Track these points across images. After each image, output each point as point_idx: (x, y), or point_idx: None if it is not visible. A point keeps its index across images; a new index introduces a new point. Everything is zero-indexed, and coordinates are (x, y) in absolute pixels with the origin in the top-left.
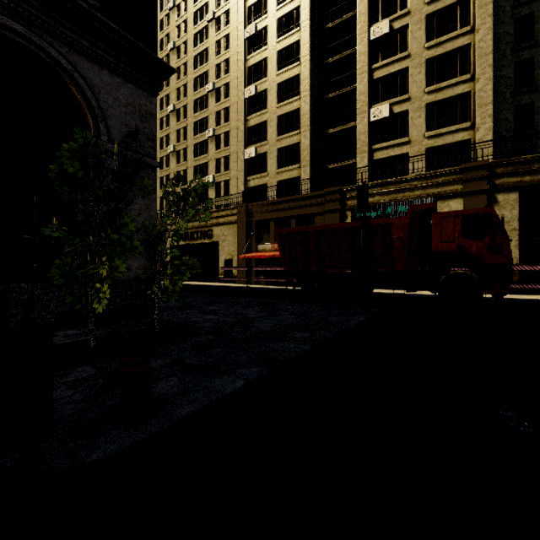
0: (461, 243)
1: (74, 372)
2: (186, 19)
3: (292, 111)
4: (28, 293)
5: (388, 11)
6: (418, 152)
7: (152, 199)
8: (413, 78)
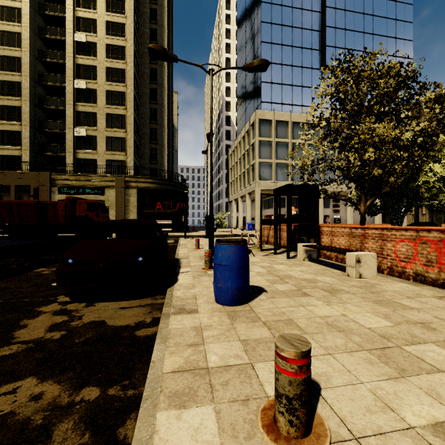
0: (87, 213)
1: None
2: None
3: (14, 106)
4: None
5: (86, 76)
6: (102, 160)
7: None
8: (99, 120)
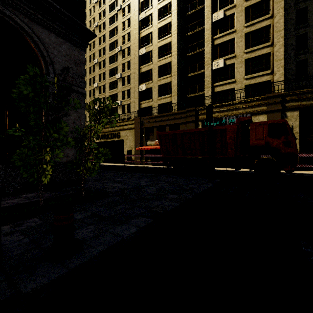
0: (267, 140)
1: (27, 222)
2: (104, 9)
3: (167, 63)
4: (2, 170)
5: (223, 5)
6: (240, 87)
7: (82, 113)
8: (237, 44)
